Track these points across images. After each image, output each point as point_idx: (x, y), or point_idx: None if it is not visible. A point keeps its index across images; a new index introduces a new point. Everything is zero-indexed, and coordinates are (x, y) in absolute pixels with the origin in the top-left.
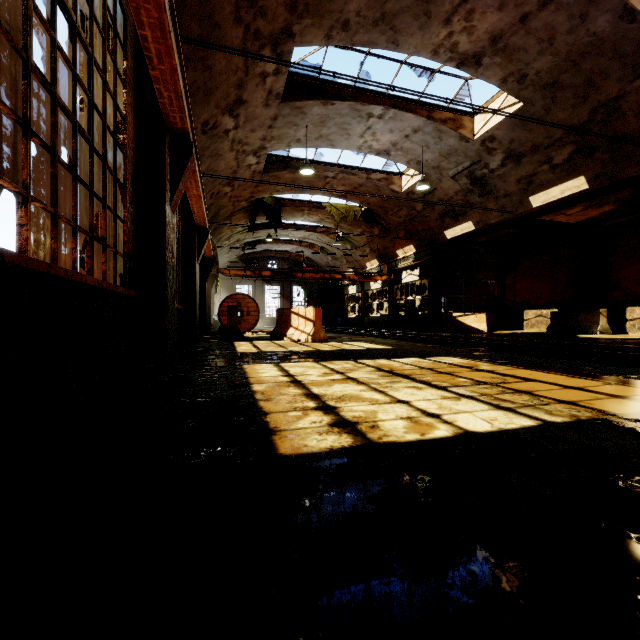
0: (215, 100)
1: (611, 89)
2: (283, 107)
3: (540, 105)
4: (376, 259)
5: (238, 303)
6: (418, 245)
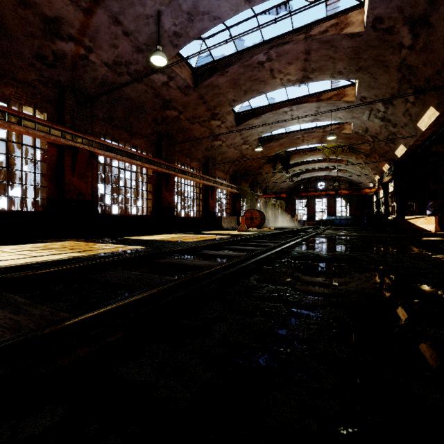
0: (205, 141)
1: (394, 59)
2: (239, 127)
3: (367, 77)
4: (377, 175)
5: (251, 213)
6: (389, 163)
